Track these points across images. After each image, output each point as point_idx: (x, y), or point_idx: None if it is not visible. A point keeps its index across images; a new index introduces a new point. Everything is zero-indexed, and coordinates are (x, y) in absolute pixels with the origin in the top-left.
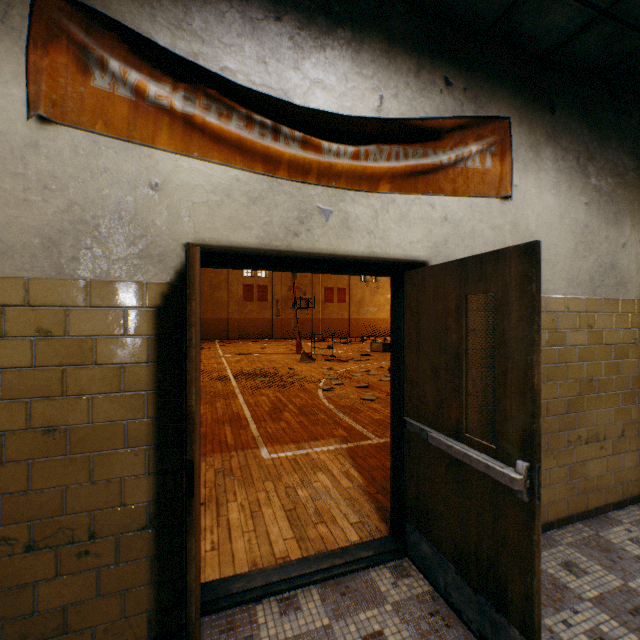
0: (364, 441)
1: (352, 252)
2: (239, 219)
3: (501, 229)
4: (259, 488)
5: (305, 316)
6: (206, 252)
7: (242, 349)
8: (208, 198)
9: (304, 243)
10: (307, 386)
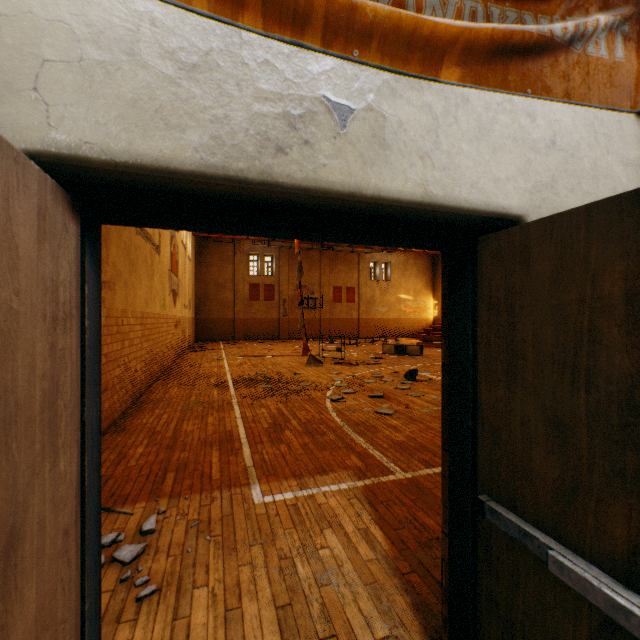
0: (385, 476)
1: (391, 191)
2: (155, 106)
3: (637, 167)
4: (242, 559)
5: (313, 316)
6: (96, 184)
7: (246, 351)
8: (80, 53)
9: (297, 168)
10: (314, 395)
